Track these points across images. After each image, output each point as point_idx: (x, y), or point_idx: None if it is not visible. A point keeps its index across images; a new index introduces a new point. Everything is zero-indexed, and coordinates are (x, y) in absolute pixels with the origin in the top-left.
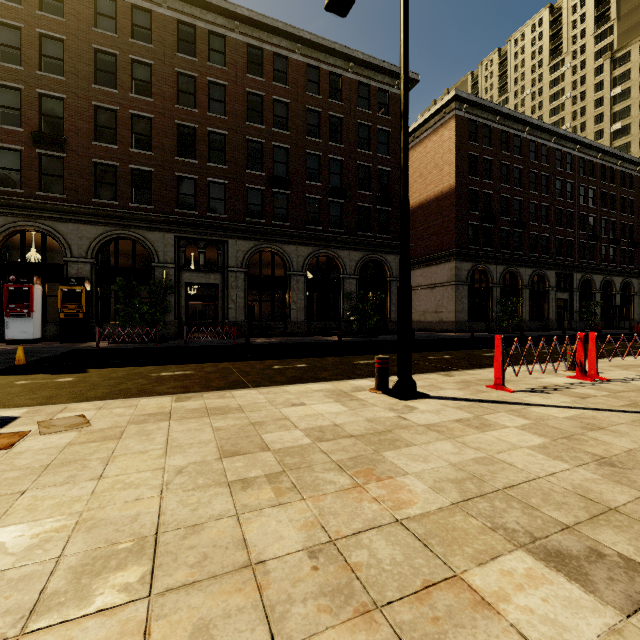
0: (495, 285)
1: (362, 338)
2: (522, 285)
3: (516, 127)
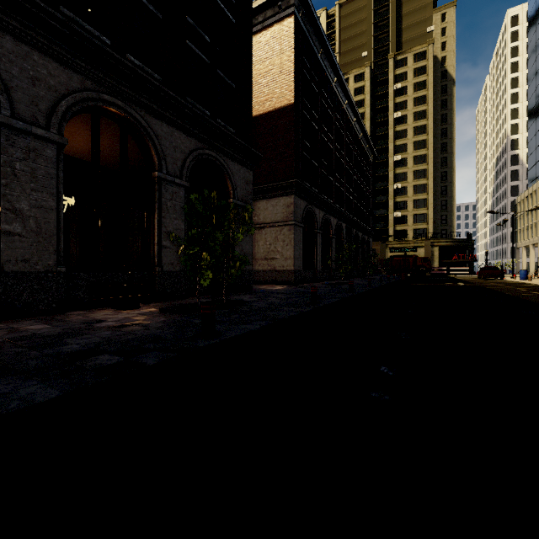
0: (319, 231)
1: (228, 310)
2: (332, 234)
3: (330, 72)
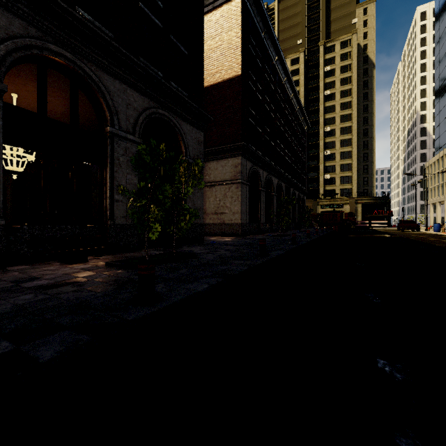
0: (263, 189)
1: (177, 263)
2: (274, 192)
3: (272, 51)
